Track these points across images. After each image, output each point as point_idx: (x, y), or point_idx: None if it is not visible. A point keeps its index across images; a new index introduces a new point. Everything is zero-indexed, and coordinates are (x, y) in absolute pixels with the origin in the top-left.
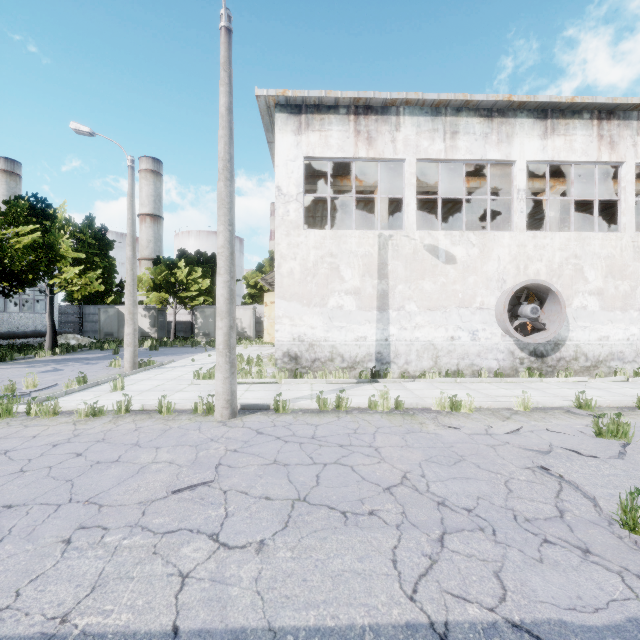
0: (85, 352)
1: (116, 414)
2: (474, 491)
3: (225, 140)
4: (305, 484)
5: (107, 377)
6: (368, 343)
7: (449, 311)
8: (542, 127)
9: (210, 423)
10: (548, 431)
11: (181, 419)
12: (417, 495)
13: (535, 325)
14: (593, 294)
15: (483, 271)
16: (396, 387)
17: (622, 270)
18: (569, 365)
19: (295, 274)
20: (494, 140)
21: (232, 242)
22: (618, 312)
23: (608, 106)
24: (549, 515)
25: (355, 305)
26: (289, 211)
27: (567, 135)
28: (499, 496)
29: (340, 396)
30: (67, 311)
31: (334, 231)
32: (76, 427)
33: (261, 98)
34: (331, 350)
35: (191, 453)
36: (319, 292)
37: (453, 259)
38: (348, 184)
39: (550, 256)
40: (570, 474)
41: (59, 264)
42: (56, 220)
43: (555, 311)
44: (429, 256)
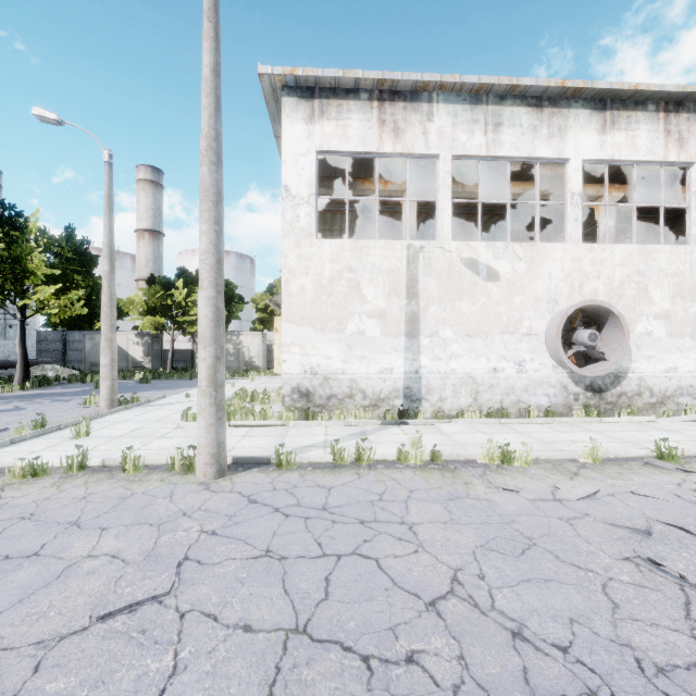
0: (62, 386)
1: (65, 473)
2: (562, 607)
3: (209, 111)
4: (308, 596)
5: (75, 418)
6: (395, 376)
7: (491, 338)
8: (600, 120)
9: (188, 486)
10: (633, 494)
11: (150, 480)
12: (478, 617)
13: (592, 354)
14: (659, 318)
15: (531, 290)
16: (429, 430)
17: (692, 289)
18: (632, 402)
19: (306, 293)
20: (544, 134)
21: (219, 246)
22: (688, 339)
23: (677, 96)
24: (691, 658)
25: (379, 330)
26: (299, 216)
27: (629, 130)
28: (602, 617)
29: (361, 443)
30: (48, 338)
31: (354, 241)
32: (2, 494)
33: (265, 77)
34: (350, 385)
35: (149, 538)
36: (336, 314)
37: (496, 275)
38: (370, 188)
39: (609, 273)
40: (695, 573)
41: (28, 282)
42: (26, 230)
43: (616, 338)
44: (467, 272)
